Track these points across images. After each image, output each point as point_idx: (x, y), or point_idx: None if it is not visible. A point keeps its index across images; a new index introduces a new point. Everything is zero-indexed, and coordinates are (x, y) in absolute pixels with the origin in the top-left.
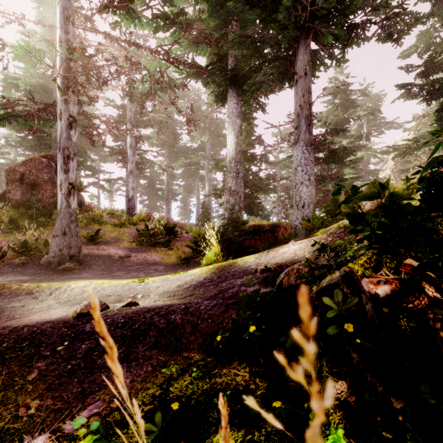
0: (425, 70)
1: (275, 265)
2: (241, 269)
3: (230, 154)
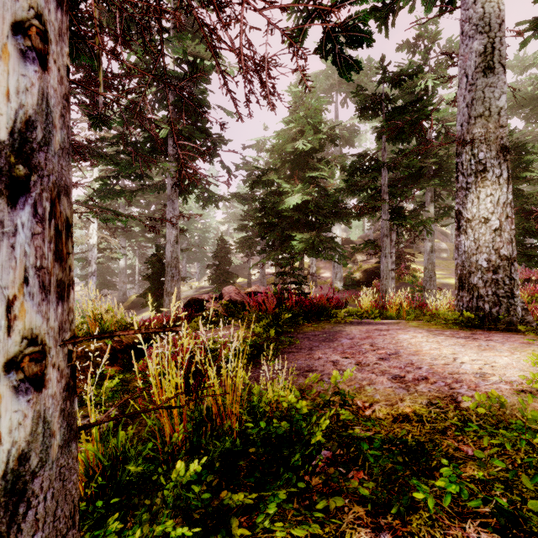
0: None
1: None
2: None
3: (123, 265)
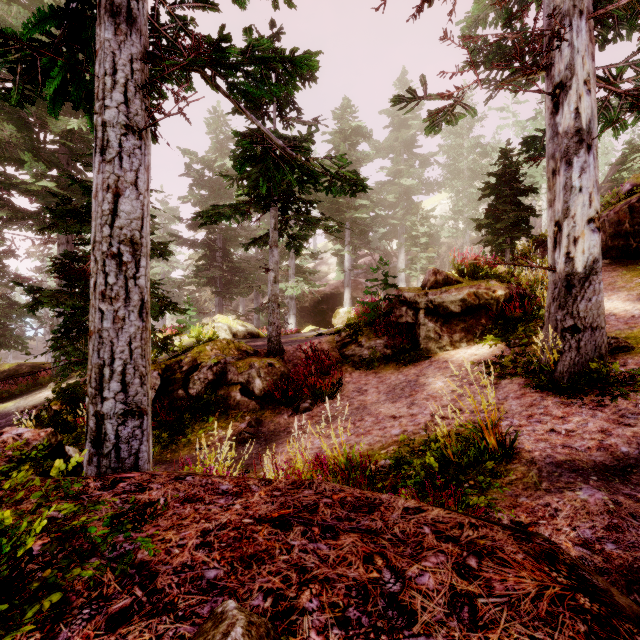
0: (192, 224)
1: (32, 406)
2: (3, 414)
3: None
